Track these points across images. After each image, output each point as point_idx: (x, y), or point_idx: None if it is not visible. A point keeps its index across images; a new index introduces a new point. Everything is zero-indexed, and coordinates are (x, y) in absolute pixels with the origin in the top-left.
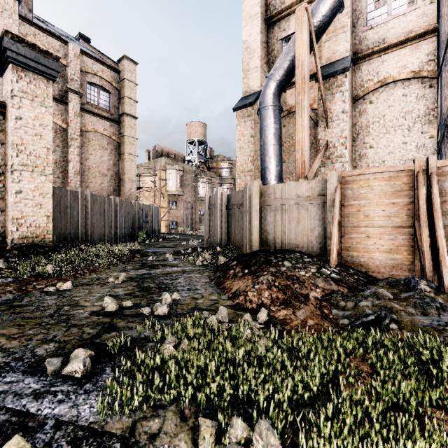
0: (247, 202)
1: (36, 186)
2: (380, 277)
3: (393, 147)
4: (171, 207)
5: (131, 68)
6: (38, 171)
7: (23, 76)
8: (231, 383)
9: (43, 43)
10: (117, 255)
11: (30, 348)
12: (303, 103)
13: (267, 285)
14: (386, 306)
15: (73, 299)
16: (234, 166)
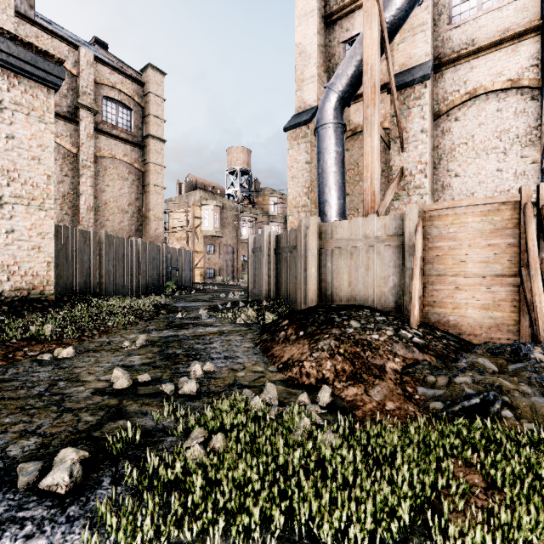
0: (302, 244)
1: (32, 224)
2: (475, 341)
3: (484, 175)
4: (208, 251)
5: (157, 80)
6: (35, 204)
7: (16, 83)
8: (283, 508)
9: (48, 48)
10: (138, 312)
11: (1, 446)
12: (373, 119)
13: (329, 352)
14: (492, 383)
15: (72, 372)
16: (285, 201)
